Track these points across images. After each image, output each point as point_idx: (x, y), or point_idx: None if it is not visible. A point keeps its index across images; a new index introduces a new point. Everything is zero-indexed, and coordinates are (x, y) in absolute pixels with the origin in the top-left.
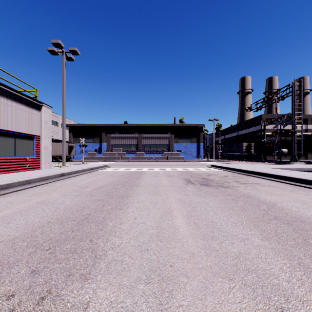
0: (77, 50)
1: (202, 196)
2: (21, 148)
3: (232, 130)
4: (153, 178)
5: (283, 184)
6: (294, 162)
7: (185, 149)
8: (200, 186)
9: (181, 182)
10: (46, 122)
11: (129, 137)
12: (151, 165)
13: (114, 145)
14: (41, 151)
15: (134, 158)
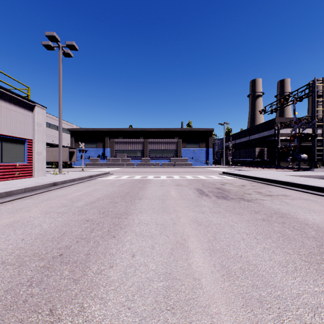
0: (75, 45)
1: (222, 214)
2: (9, 153)
3: (243, 135)
4: (160, 188)
5: (316, 196)
6: (315, 169)
7: (193, 155)
8: (216, 199)
9: (193, 193)
10: (39, 124)
11: (134, 142)
12: (157, 171)
13: (118, 150)
14: (34, 157)
15: (139, 164)
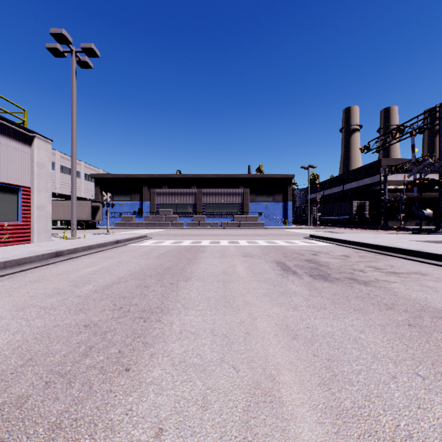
0: (95, 49)
1: (331, 311)
2: None
3: (334, 183)
4: (219, 260)
5: None
6: None
7: (265, 211)
8: (311, 280)
9: (272, 270)
10: (41, 165)
11: (183, 193)
12: (215, 234)
13: (161, 204)
14: (33, 212)
15: (191, 224)
